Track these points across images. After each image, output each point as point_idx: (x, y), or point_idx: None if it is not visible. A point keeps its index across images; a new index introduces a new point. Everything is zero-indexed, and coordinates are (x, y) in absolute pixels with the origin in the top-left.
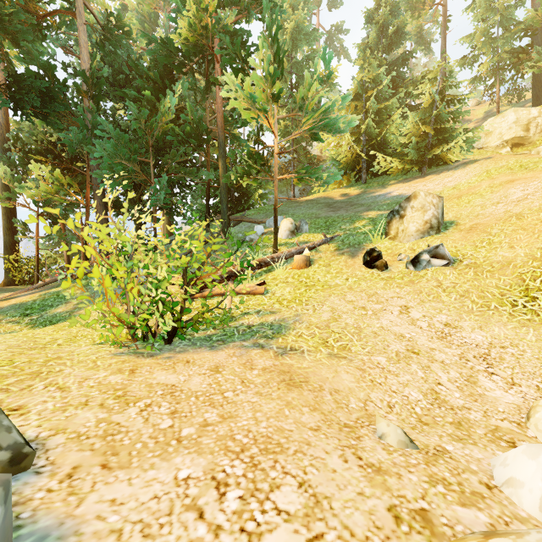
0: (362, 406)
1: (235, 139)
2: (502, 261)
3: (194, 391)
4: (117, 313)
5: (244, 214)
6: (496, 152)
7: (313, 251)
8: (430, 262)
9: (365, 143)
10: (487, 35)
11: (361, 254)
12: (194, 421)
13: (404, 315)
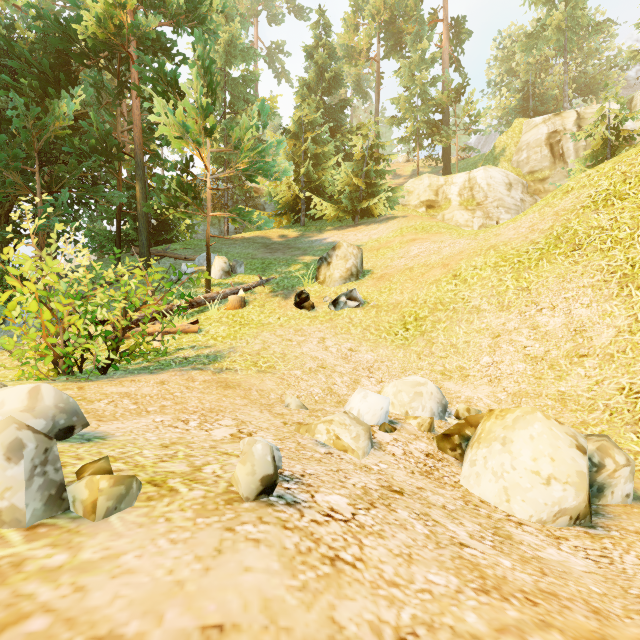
0: (279, 397)
1: (155, 157)
2: (395, 303)
3: (147, 394)
4: (39, 347)
5: (167, 248)
6: (415, 211)
7: (249, 292)
8: (347, 303)
9: (304, 185)
10: (409, 103)
11: (293, 296)
12: (155, 405)
13: (321, 344)
